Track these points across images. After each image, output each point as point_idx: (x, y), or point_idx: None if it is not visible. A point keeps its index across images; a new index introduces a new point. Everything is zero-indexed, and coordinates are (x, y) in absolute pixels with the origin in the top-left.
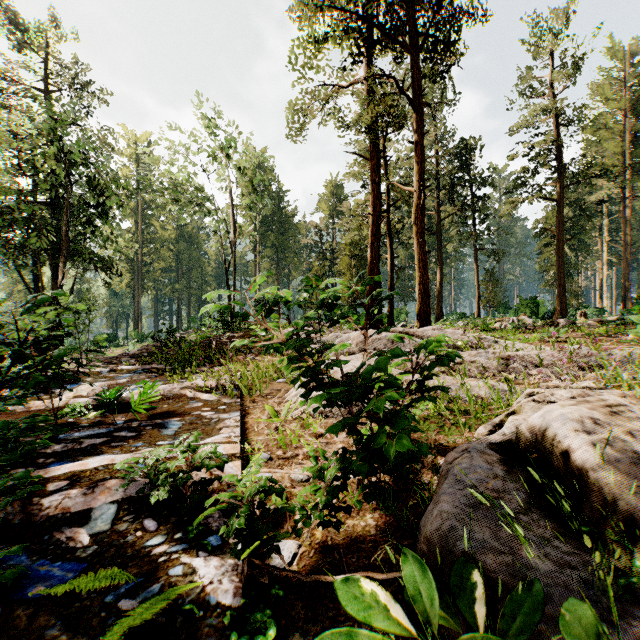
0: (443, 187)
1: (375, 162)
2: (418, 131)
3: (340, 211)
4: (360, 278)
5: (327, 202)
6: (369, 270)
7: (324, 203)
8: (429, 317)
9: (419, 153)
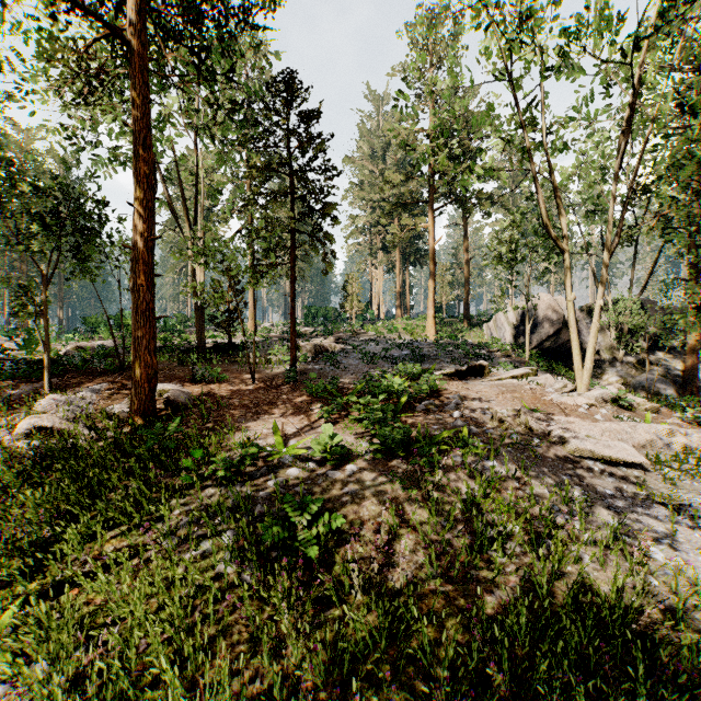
0: None
1: None
2: None
3: None
4: None
5: None
6: None
7: None
8: None
9: None
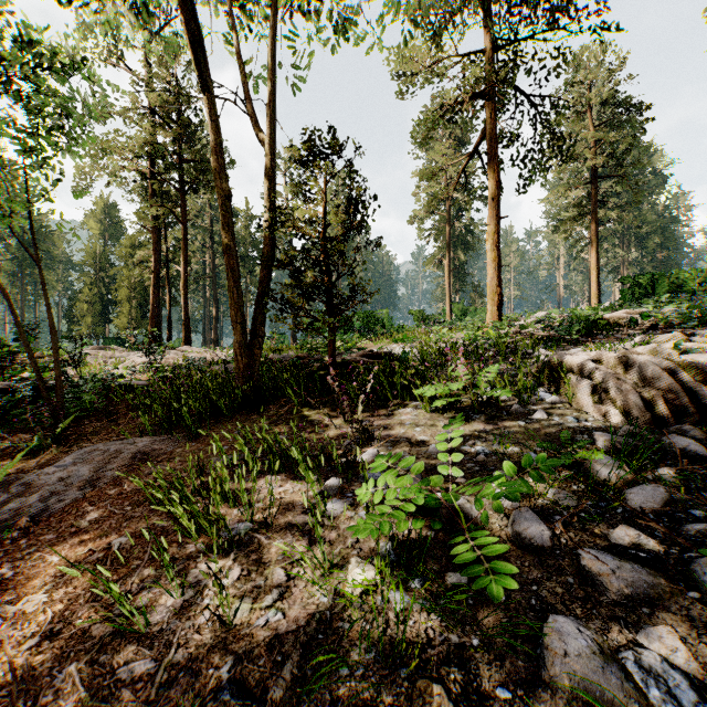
0: (217, 243)
1: (156, 235)
2: (184, 237)
3: (114, 234)
4: (141, 309)
5: (97, 220)
6: (151, 310)
7: (93, 221)
8: (190, 343)
9: (184, 250)
